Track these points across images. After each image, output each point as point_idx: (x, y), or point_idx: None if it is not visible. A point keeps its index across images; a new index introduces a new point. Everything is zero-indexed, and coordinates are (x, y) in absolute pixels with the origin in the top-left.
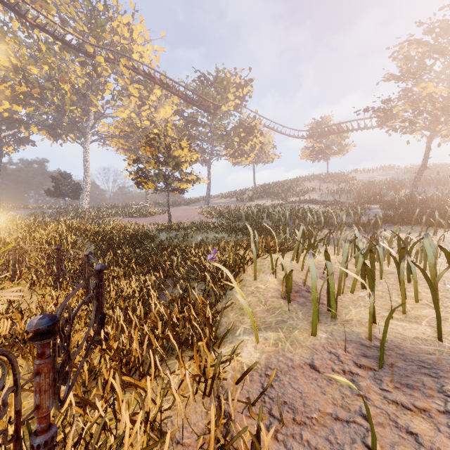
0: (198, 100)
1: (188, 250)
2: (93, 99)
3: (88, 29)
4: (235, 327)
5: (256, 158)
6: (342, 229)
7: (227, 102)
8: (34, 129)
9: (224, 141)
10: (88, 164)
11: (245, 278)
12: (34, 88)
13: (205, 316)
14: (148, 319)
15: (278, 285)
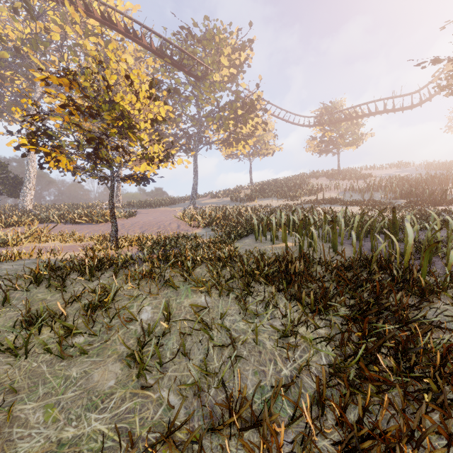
0: (180, 60)
1: None
2: (32, 57)
3: None
4: None
5: (254, 149)
6: None
7: (219, 69)
8: None
9: (216, 120)
10: None
11: None
12: None
13: None
14: None
15: None
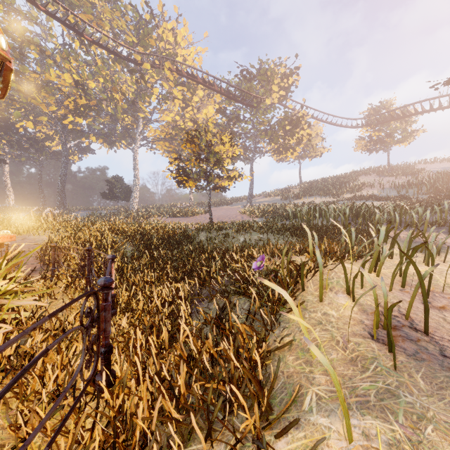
0: (240, 95)
1: (228, 254)
2: (141, 105)
3: (137, 39)
4: (300, 388)
5: (303, 153)
6: (425, 230)
7: (271, 94)
8: (93, 138)
9: (268, 136)
10: (137, 167)
11: (305, 298)
12: (92, 101)
13: (251, 360)
14: (171, 354)
15: (359, 312)
